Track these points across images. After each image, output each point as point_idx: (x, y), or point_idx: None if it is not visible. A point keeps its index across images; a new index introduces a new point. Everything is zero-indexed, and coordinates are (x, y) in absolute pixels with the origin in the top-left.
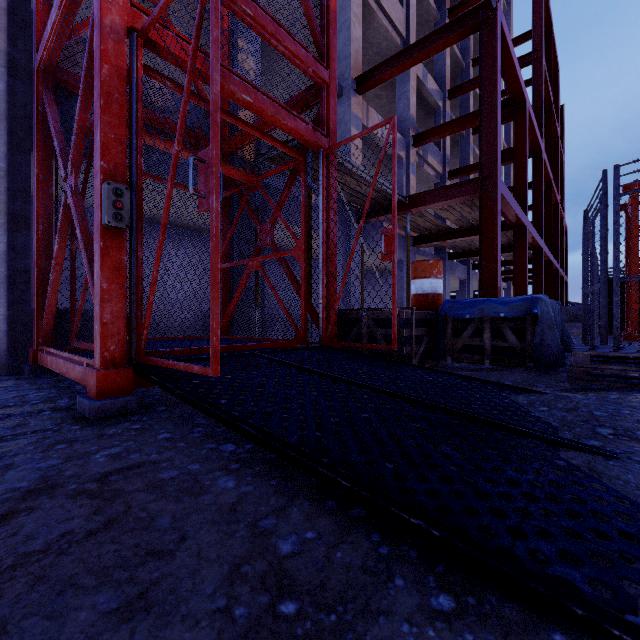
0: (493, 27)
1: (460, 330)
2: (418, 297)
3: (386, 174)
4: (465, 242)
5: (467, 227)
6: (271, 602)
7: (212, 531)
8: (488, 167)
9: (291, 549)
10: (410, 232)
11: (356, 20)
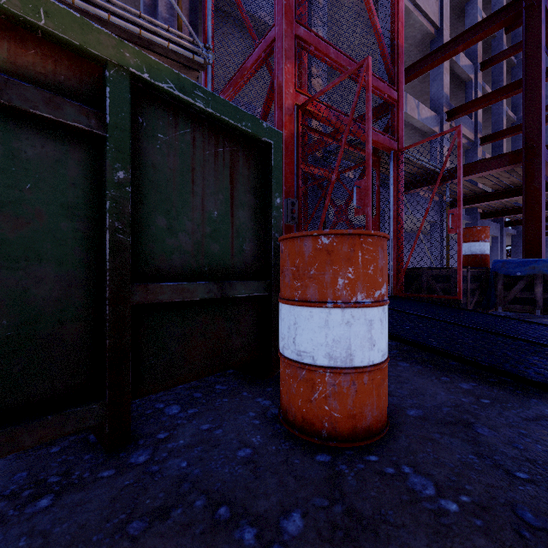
0: (537, 12)
1: (510, 285)
2: (466, 257)
3: (418, 147)
4: (500, 202)
5: (504, 190)
6: (475, 399)
7: (420, 379)
8: (531, 139)
9: (468, 387)
10: (444, 197)
11: None
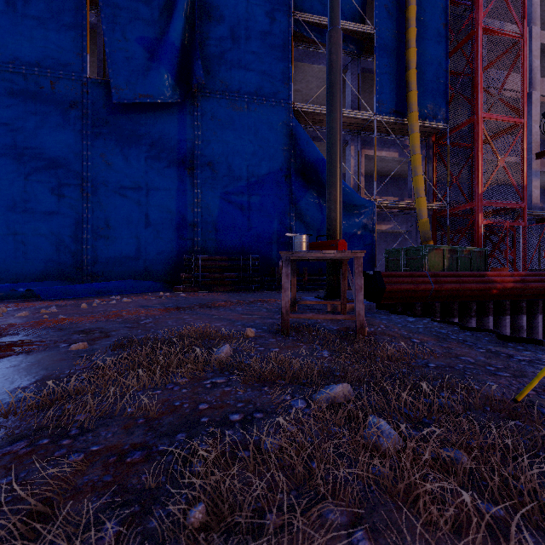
0: None
1: None
2: None
3: None
4: None
5: None
6: None
7: None
8: None
9: None
10: None
11: (535, 123)
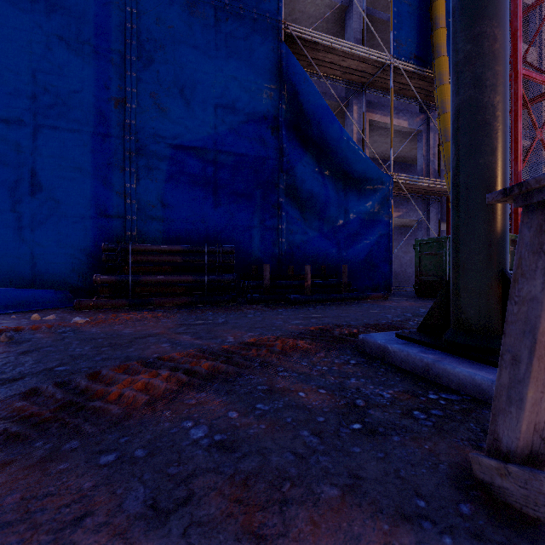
0: None
1: None
2: None
3: None
4: None
5: None
6: None
7: None
8: None
9: None
10: None
11: None
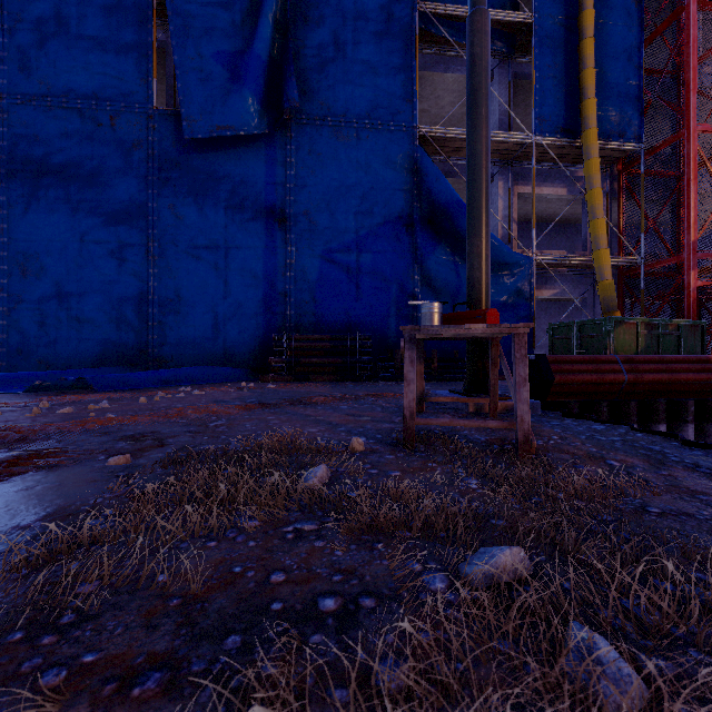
0: None
1: None
2: None
3: None
4: None
5: None
6: None
7: None
8: None
9: None
10: None
11: None
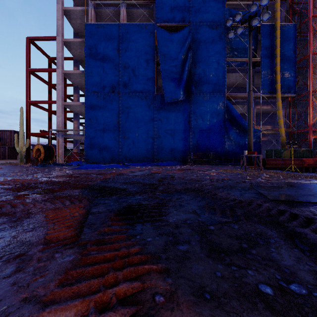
0: None
1: None
2: None
3: None
4: None
5: None
6: None
7: None
8: None
9: None
10: None
11: None
